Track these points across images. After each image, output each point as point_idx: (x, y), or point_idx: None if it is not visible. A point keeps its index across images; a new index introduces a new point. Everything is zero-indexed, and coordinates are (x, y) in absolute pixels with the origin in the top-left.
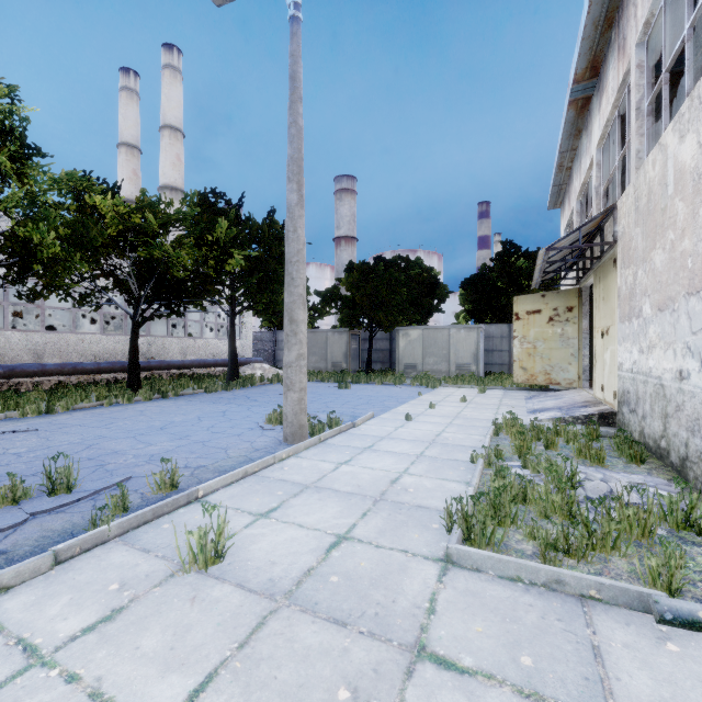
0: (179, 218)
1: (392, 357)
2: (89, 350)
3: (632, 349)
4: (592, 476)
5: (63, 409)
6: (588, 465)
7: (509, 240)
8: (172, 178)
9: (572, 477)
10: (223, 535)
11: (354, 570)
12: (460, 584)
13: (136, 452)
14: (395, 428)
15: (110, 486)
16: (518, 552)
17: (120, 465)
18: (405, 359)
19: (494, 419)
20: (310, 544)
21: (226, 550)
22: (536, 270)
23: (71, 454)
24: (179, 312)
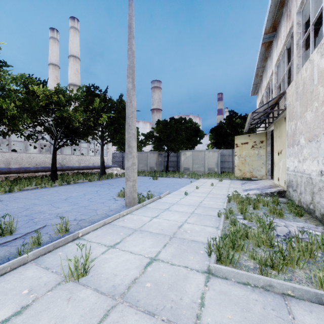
0: (75, 97)
1: (178, 164)
2: (33, 161)
3: (294, 160)
4: (279, 224)
5: (17, 190)
6: (275, 217)
7: (232, 110)
8: (74, 80)
9: (270, 225)
10: (88, 260)
11: (159, 279)
12: (216, 287)
13: (50, 212)
14: (180, 199)
15: (33, 231)
16: (246, 267)
17: (41, 219)
18: (184, 165)
19: (227, 194)
20: (136, 263)
21: (90, 268)
22: (247, 123)
23: (17, 213)
24: (76, 143)
